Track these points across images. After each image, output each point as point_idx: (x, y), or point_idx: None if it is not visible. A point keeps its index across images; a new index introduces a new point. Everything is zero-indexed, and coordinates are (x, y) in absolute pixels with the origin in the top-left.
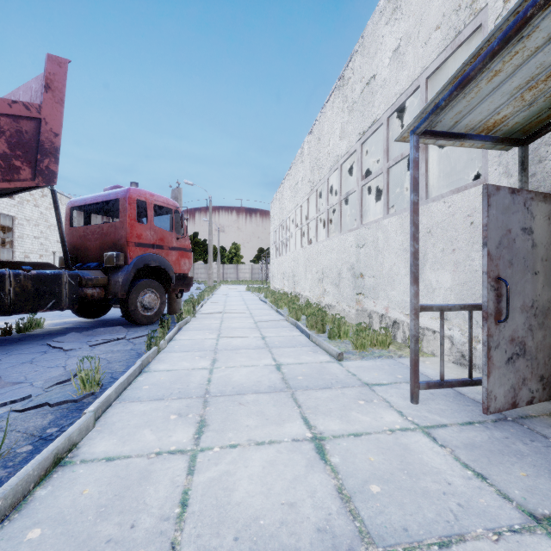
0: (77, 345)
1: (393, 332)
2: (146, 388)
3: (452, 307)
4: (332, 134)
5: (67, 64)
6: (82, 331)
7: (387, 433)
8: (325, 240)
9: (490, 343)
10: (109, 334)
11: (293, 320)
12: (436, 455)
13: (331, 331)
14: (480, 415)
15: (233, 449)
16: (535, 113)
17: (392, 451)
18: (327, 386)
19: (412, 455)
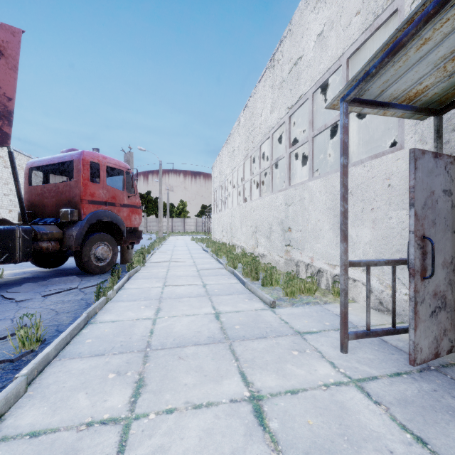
0: (30, 296)
1: (317, 280)
2: (89, 342)
3: (377, 263)
4: (264, 108)
5: (21, 33)
6: (38, 281)
7: (323, 389)
8: (258, 199)
9: (416, 298)
10: (63, 283)
11: (230, 269)
12: (372, 415)
13: (263, 278)
14: (406, 364)
15: (169, 416)
16: (453, 84)
17: (329, 411)
18: (262, 335)
19: (350, 416)
